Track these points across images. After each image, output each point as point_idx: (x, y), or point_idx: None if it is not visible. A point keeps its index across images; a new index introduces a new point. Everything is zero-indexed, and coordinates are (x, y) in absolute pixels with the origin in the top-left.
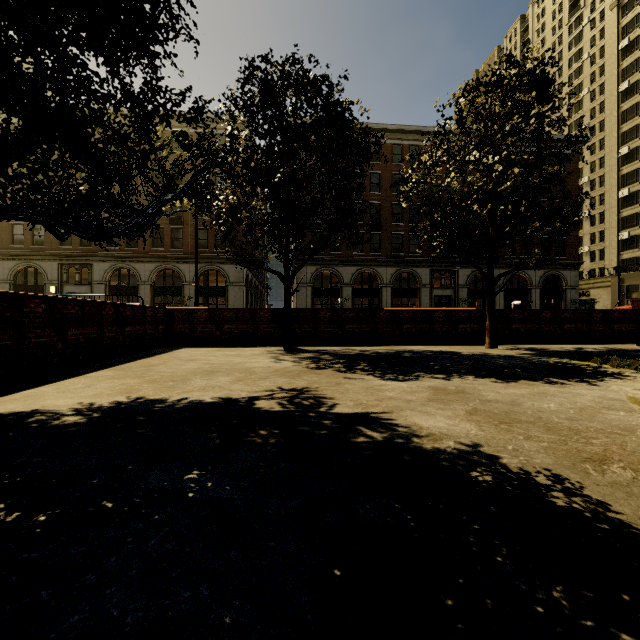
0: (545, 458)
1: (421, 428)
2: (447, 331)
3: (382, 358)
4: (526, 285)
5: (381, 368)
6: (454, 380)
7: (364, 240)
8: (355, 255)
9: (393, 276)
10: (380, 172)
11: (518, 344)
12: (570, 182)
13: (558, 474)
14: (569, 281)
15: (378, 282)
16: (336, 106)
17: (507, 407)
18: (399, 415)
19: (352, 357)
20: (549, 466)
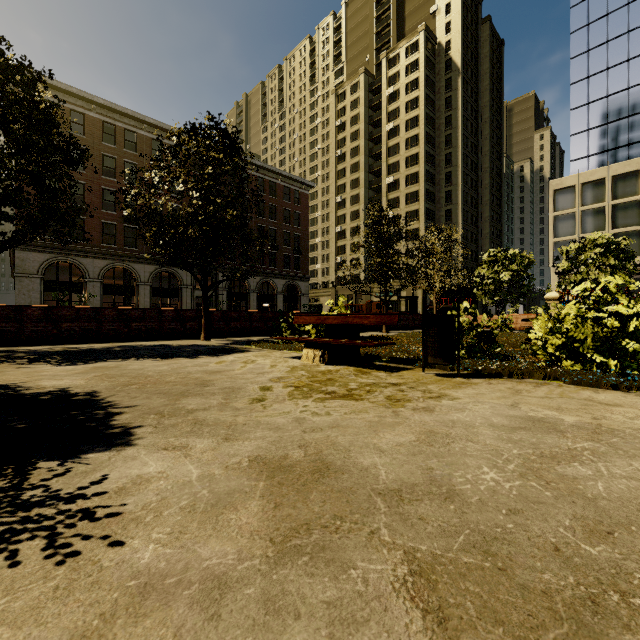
0: (103, 387)
1: (40, 386)
2: (176, 328)
3: (86, 352)
4: (274, 291)
5: (70, 359)
6: (124, 361)
7: (117, 232)
8: (105, 247)
9: (152, 274)
10: (137, 163)
11: (234, 337)
12: (303, 214)
13: (96, 391)
14: (303, 290)
15: (135, 279)
16: (32, 105)
17: (131, 371)
18: (32, 382)
19: (52, 353)
20: (98, 389)
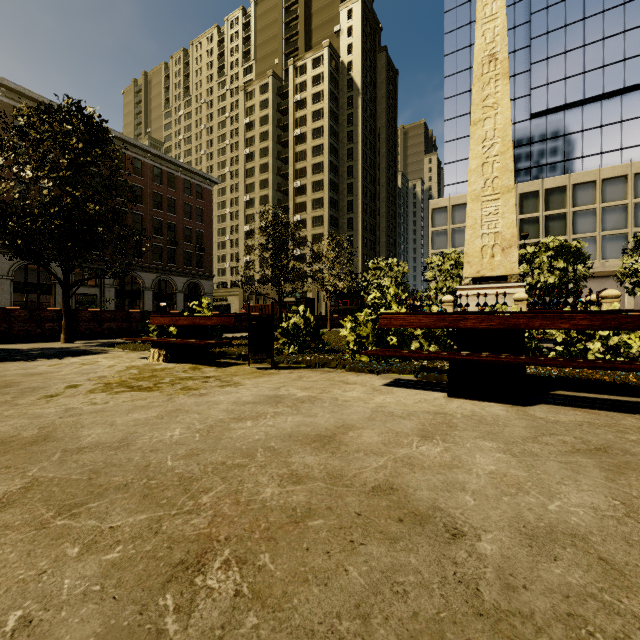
0: None
1: None
2: (31, 330)
3: None
4: (173, 289)
5: None
6: None
7: None
8: None
9: (14, 266)
10: None
11: (108, 339)
12: (207, 210)
13: None
14: (206, 289)
15: None
16: None
17: None
18: None
19: None
20: None
